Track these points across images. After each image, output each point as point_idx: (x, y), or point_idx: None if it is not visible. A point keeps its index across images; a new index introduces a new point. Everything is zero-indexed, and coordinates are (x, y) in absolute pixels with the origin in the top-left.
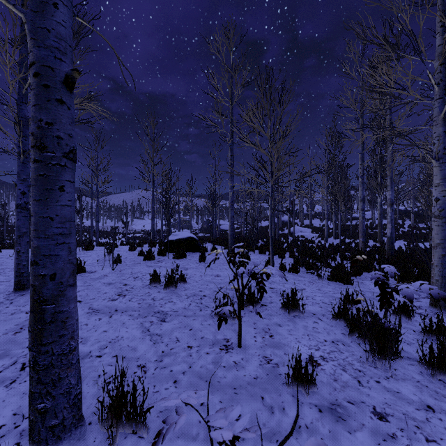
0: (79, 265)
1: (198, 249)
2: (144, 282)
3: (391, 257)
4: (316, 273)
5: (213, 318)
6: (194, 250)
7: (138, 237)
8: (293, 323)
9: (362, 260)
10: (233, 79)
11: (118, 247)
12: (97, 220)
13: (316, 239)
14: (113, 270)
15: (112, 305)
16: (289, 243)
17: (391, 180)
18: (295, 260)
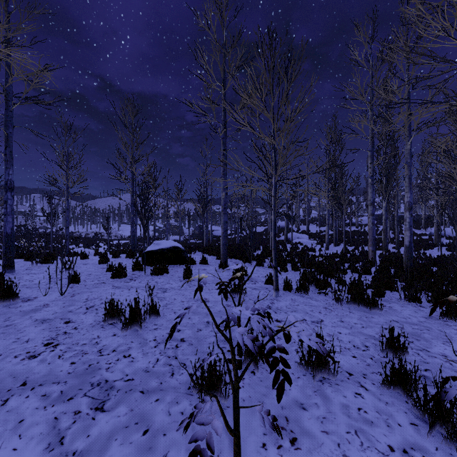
0: (8, 290)
1: (185, 260)
2: (98, 316)
3: (410, 270)
4: (334, 296)
5: (191, 395)
6: (179, 262)
7: (123, 244)
8: (324, 398)
9: (453, 301)
10: (225, 57)
11: (90, 258)
12: (67, 226)
13: (315, 246)
14: (61, 295)
15: (23, 370)
16: (289, 252)
17: (410, 180)
18: (304, 278)
